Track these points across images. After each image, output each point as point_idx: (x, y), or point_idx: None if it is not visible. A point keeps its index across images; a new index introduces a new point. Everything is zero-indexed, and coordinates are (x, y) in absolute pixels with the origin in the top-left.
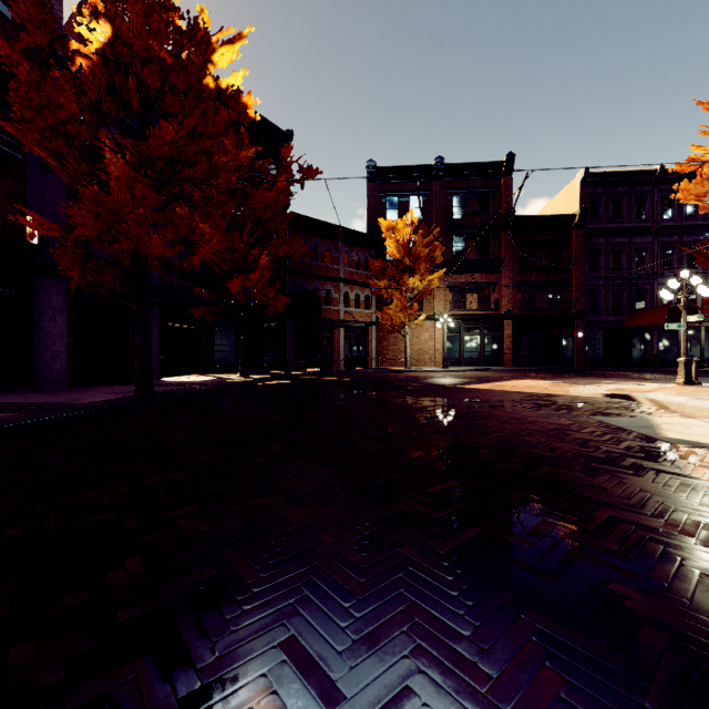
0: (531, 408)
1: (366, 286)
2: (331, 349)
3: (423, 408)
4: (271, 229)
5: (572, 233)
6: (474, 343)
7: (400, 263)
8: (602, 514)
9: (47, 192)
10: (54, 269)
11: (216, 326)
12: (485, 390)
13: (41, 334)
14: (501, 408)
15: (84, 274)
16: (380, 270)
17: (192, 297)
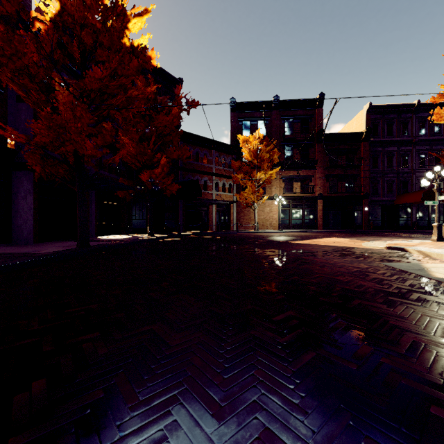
0: (339, 256)
1: (229, 178)
2: (207, 218)
3: (267, 256)
4: (168, 141)
5: (361, 144)
6: (298, 214)
7: (251, 163)
8: (407, 339)
9: (20, 114)
10: (25, 165)
11: (133, 203)
12: (307, 244)
13: (16, 207)
14: (319, 256)
15: (44, 168)
16: (238, 168)
17: (116, 184)
